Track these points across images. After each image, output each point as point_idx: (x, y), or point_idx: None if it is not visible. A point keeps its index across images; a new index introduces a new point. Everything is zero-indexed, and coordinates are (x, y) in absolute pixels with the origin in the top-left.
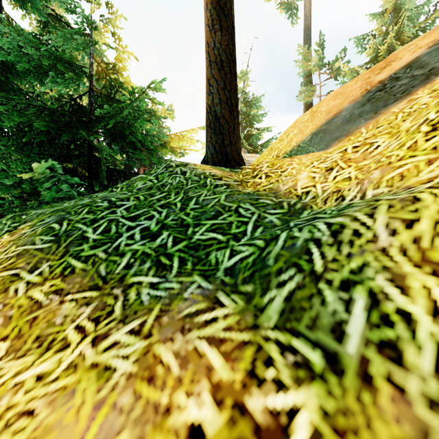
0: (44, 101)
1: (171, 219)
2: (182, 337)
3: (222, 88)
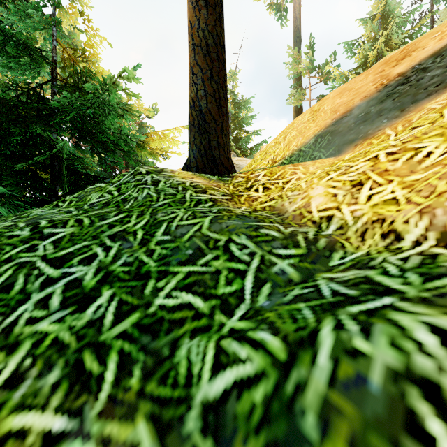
0: None
1: (123, 263)
2: None
3: (208, 77)
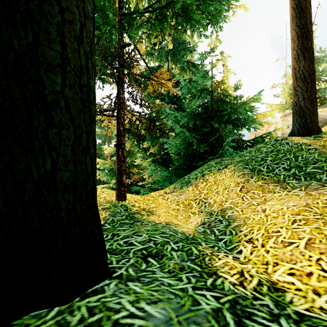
0: (192, 109)
1: (293, 164)
2: (316, 191)
3: (305, 91)
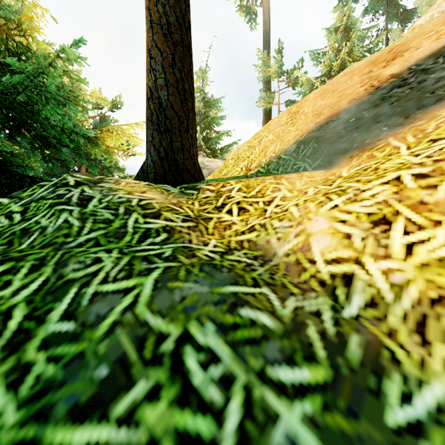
0: None
1: None
2: None
3: (170, 63)
